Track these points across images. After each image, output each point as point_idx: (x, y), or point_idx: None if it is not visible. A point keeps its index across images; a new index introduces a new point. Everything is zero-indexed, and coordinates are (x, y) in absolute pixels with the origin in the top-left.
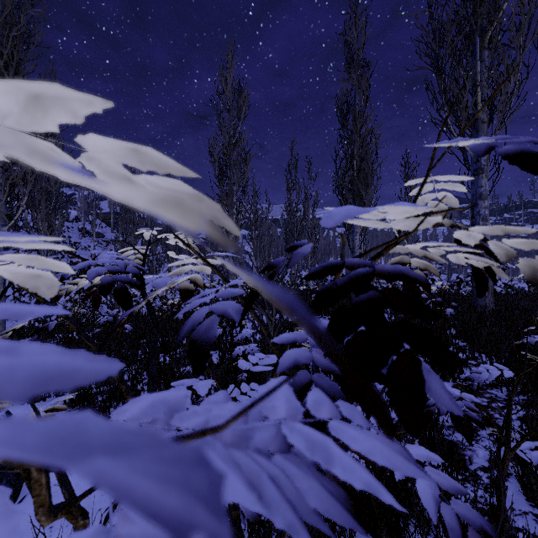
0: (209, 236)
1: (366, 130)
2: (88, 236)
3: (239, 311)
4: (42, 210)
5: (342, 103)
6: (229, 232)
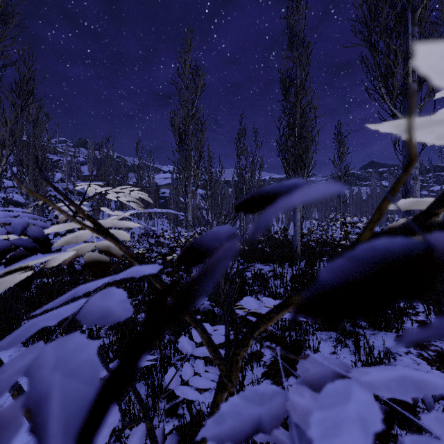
0: (172, 195)
1: (306, 101)
2: (71, 195)
3: (84, 406)
4: (29, 172)
5: (285, 78)
6: (188, 191)
